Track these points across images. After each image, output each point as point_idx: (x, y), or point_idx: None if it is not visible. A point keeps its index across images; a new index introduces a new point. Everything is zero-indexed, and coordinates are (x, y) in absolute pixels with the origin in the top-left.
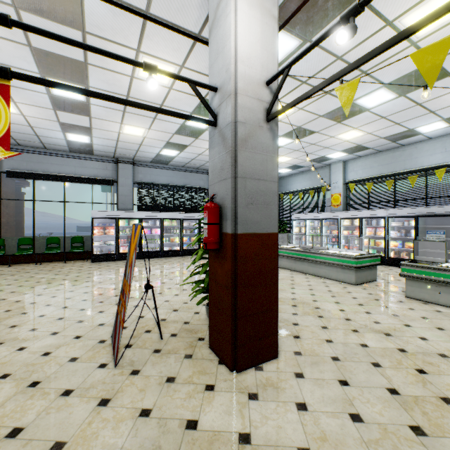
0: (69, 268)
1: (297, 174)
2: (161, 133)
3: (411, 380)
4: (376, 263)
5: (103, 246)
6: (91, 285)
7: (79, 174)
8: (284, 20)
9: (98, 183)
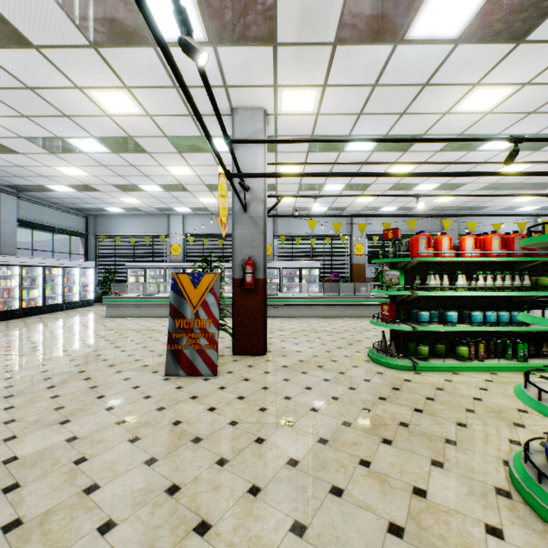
0: None
1: (127, 216)
2: None
3: (307, 337)
4: None
5: None
6: None
7: None
8: None
9: None
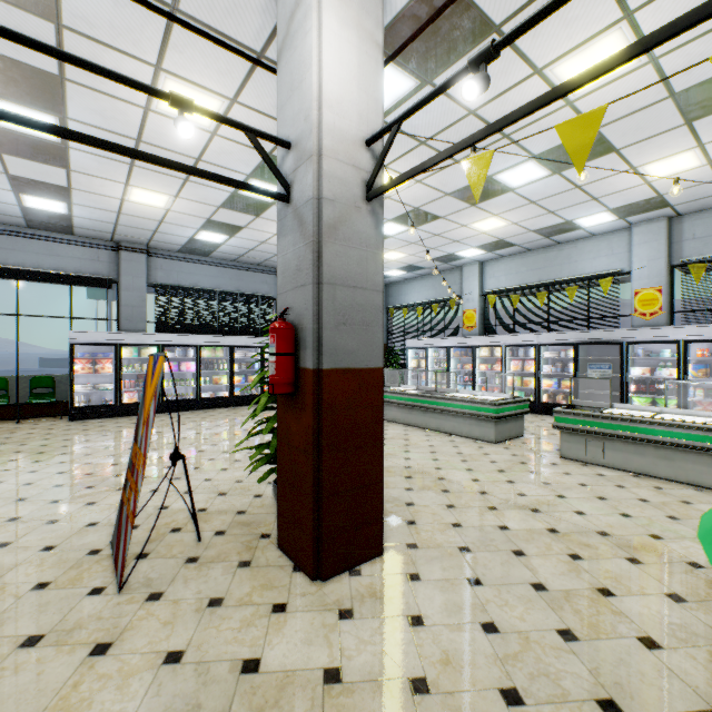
0: (28, 431)
1: (415, 279)
2: (197, 204)
3: (563, 570)
4: (523, 411)
5: (92, 392)
6: (70, 459)
7: (46, 266)
8: (393, 49)
9: (83, 284)
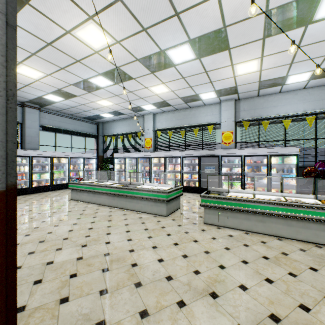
0: None
1: (119, 120)
2: None
3: None
4: (180, 194)
5: None
6: None
7: None
8: None
9: None
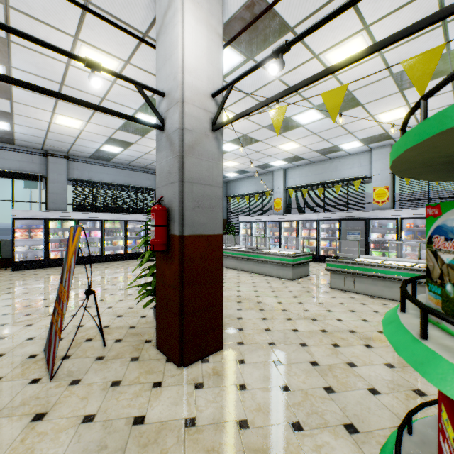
0: None
1: (244, 179)
2: (102, 127)
3: (328, 353)
4: (309, 260)
5: (28, 251)
6: (13, 296)
7: None
8: (229, 37)
9: (21, 178)
